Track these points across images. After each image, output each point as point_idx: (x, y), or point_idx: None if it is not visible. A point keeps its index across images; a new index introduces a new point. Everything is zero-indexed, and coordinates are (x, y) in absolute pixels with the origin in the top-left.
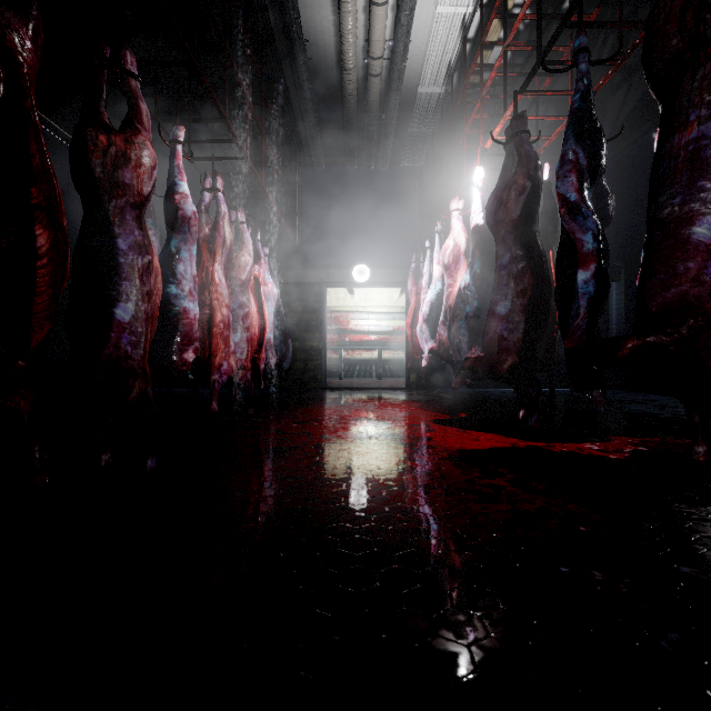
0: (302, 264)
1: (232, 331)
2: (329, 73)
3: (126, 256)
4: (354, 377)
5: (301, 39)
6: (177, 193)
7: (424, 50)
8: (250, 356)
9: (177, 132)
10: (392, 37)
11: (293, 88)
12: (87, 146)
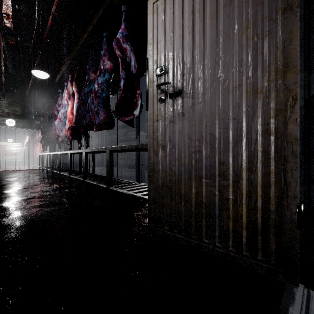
0: None
1: None
2: None
3: None
4: (8, 163)
5: None
6: None
7: None
8: None
9: None
10: None
11: None
12: None
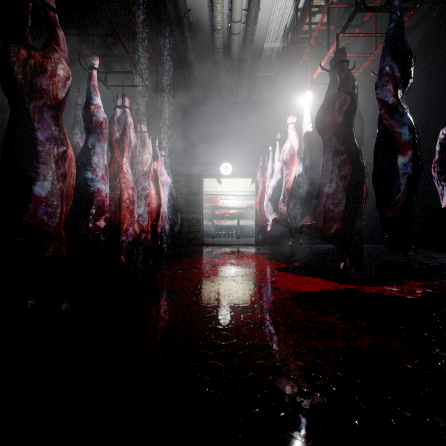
0: (187, 163)
1: (137, 206)
2: (204, 33)
3: (44, 146)
4: (222, 237)
5: (185, 8)
6: (92, 105)
7: (269, 17)
8: (150, 223)
9: (93, 61)
10: (247, 7)
11: (181, 44)
12: (10, 58)
